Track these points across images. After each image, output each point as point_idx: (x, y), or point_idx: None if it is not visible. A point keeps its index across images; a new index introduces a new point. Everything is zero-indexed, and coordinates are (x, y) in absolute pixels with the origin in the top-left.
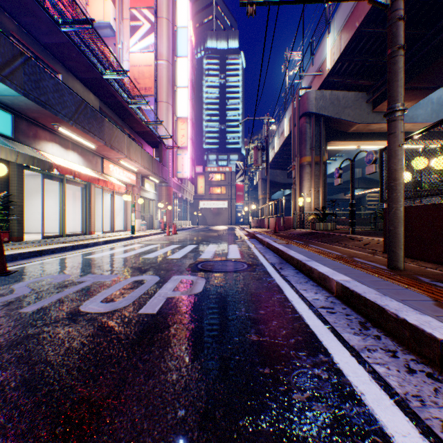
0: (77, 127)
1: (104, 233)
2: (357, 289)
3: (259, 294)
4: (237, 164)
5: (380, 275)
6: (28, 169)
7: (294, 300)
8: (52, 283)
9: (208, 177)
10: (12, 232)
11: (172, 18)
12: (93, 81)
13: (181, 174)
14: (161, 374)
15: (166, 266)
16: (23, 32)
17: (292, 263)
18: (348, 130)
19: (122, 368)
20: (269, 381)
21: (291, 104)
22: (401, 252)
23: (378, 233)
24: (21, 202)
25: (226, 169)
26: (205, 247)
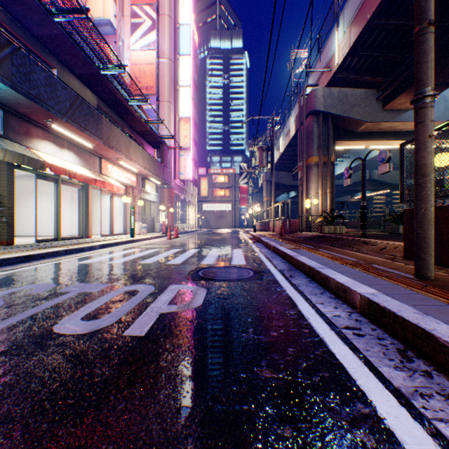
0: (72, 124)
1: (103, 236)
2: (389, 306)
3: (269, 309)
4: (241, 166)
5: (410, 287)
6: (19, 168)
7: (311, 317)
8: (31, 294)
9: (211, 179)
10: (1, 236)
11: (174, 15)
12: (90, 76)
13: (183, 176)
14: (138, 438)
15: (163, 274)
16: (14, 22)
17: (303, 270)
18: (357, 129)
19: (85, 427)
20: None
21: (296, 103)
22: (432, 259)
23: (391, 237)
24: (11, 203)
25: (230, 171)
26: (208, 251)
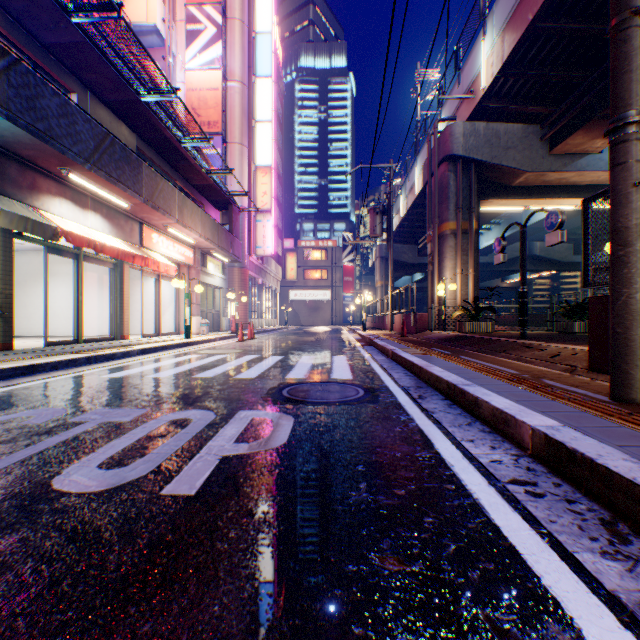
0: (99, 174)
1: (145, 337)
2: (582, 448)
3: (391, 450)
4: (344, 236)
5: (608, 415)
6: (21, 238)
7: (456, 464)
8: (28, 425)
9: (301, 255)
10: None
11: (248, 19)
12: (125, 105)
13: (261, 250)
14: None
15: (230, 393)
16: (13, 24)
17: (438, 387)
18: (512, 182)
19: None
20: None
21: (424, 146)
22: (638, 373)
23: (563, 338)
24: (9, 289)
25: (328, 243)
26: (297, 359)
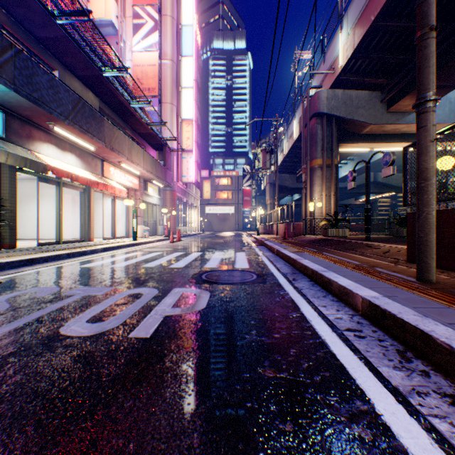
0: (74, 127)
1: (105, 240)
2: (390, 308)
3: (272, 312)
4: (244, 168)
5: (411, 290)
6: (21, 171)
7: (313, 320)
8: (36, 297)
9: (214, 182)
10: (3, 239)
11: (176, 16)
12: (92, 79)
13: (185, 178)
14: (147, 432)
15: (167, 277)
16: (16, 24)
17: (306, 273)
18: (361, 131)
19: (96, 423)
20: (294, 447)
21: (300, 105)
22: (433, 263)
23: (395, 240)
24: (13, 207)
25: (233, 173)
26: (211, 255)
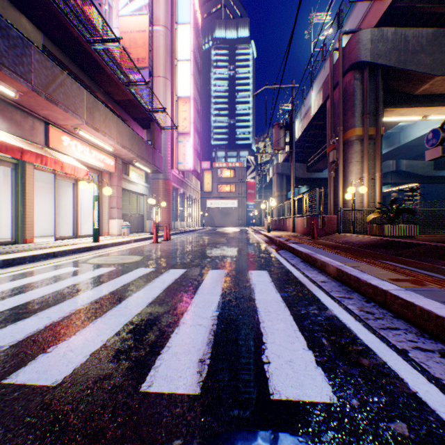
0: None
1: (58, 240)
2: None
3: None
4: (247, 159)
5: None
6: None
7: None
8: None
9: (215, 174)
10: None
11: None
12: None
13: (182, 166)
14: None
15: None
16: None
17: None
18: (416, 90)
19: None
20: None
21: (321, 71)
22: None
23: None
24: None
25: (236, 164)
26: (199, 280)
